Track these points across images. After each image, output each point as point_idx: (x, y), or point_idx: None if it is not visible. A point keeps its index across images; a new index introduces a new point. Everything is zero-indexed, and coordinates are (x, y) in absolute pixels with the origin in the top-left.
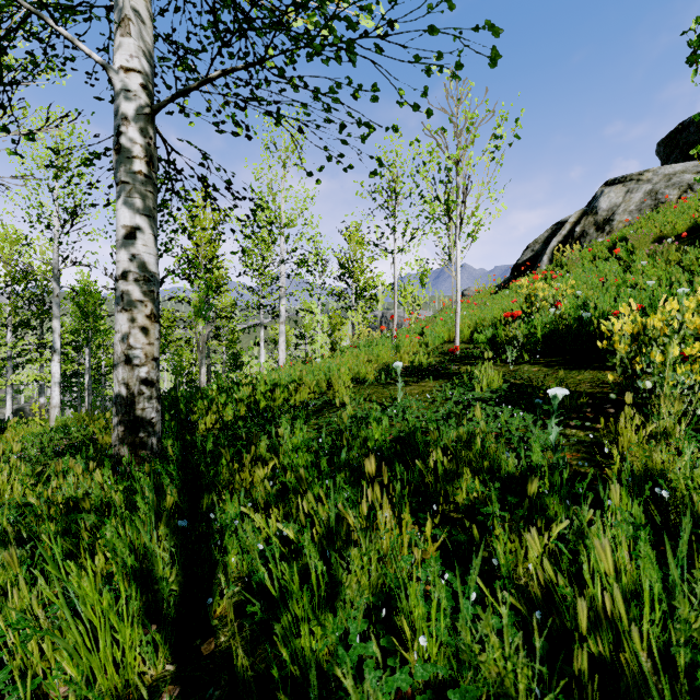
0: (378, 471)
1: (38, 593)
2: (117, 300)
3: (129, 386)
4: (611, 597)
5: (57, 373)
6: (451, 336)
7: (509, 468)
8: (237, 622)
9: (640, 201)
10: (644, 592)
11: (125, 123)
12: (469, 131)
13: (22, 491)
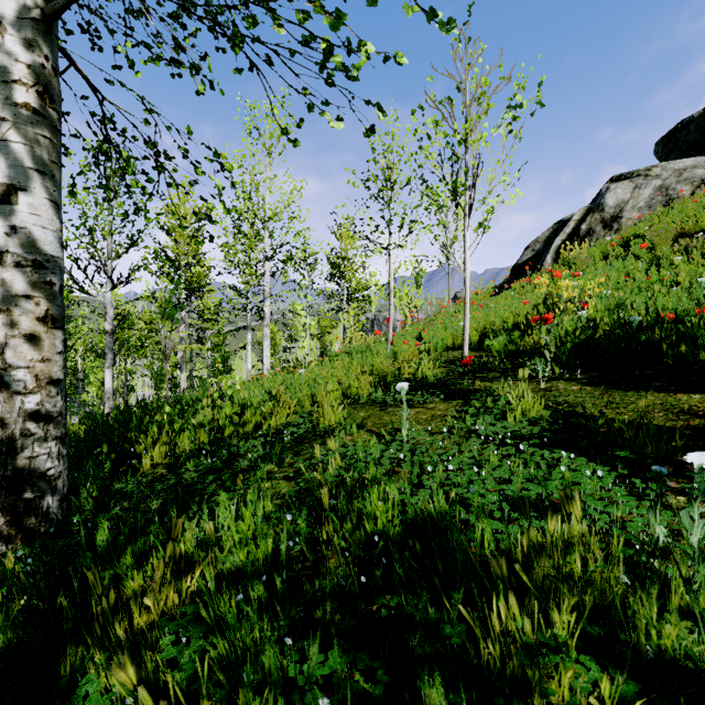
0: (382, 579)
1: None
2: None
3: (7, 424)
4: None
5: None
6: (455, 342)
7: (661, 641)
8: None
9: (650, 197)
10: None
11: None
12: (480, 102)
13: None
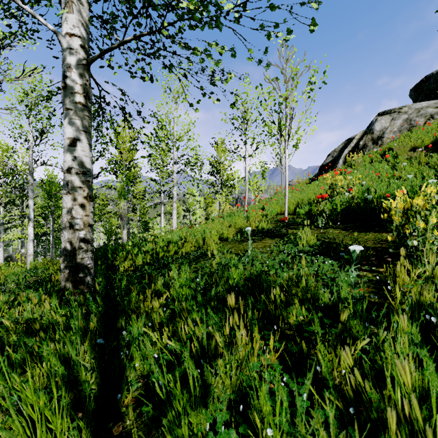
0: (236, 300)
1: (4, 386)
2: (64, 186)
3: (72, 243)
4: (408, 402)
5: (31, 234)
6: (282, 210)
7: (324, 300)
8: (139, 410)
9: (400, 125)
10: (432, 398)
11: (69, 70)
12: (294, 79)
13: (0, 313)
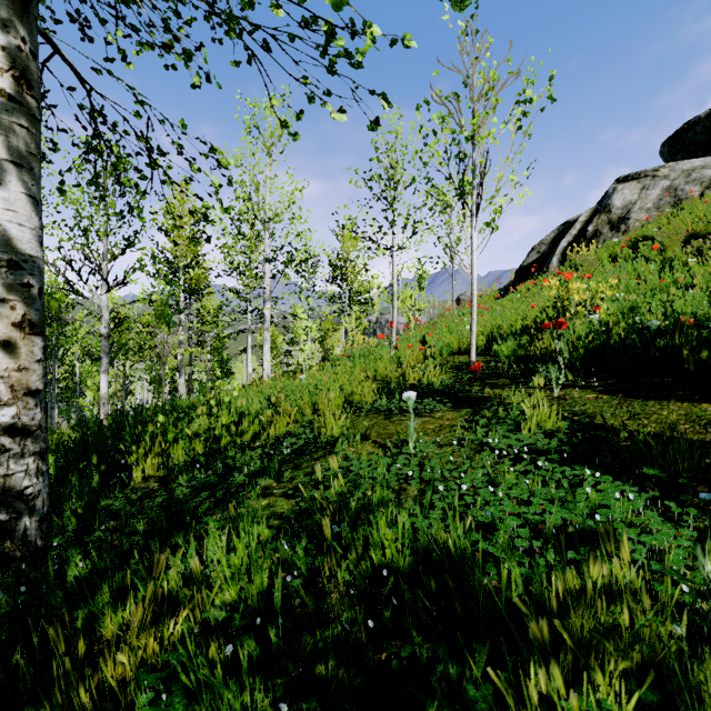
0: (391, 619)
1: None
2: None
3: None
4: None
5: None
6: (461, 346)
7: None
8: None
9: (658, 198)
10: None
11: None
12: (488, 98)
13: None
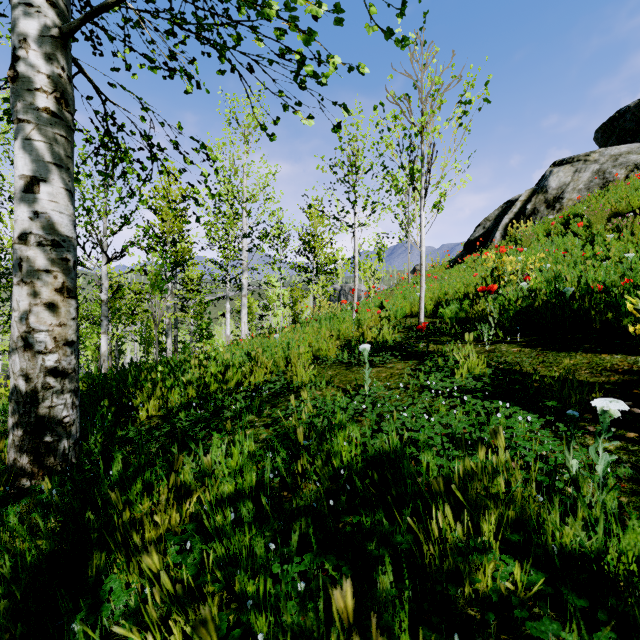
0: (347, 504)
1: None
2: (16, 270)
3: (30, 379)
4: None
5: None
6: (413, 310)
7: (562, 540)
8: None
9: (588, 180)
10: None
11: (25, 46)
12: (434, 98)
13: None
